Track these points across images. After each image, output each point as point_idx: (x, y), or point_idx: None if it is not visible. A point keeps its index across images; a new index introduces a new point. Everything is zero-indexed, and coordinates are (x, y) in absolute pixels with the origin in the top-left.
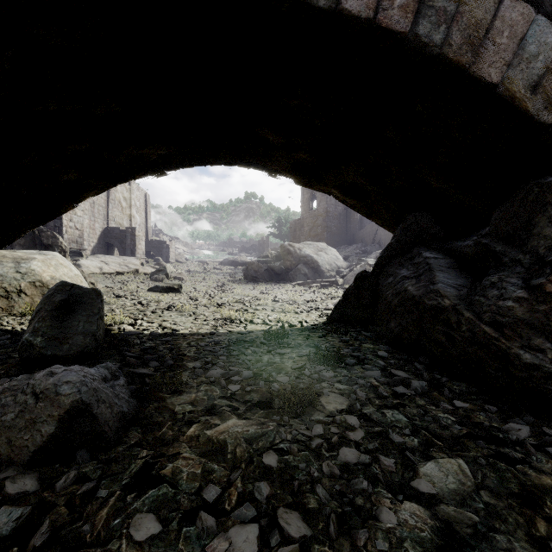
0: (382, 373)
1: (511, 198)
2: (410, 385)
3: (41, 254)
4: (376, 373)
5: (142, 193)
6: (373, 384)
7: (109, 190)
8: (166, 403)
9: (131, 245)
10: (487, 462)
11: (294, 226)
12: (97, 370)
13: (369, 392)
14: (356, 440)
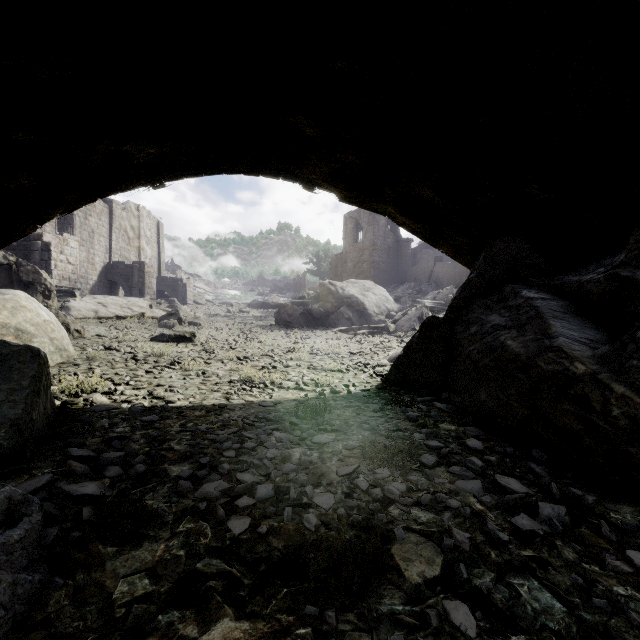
0: (483, 483)
1: None
2: (539, 513)
3: None
4: (474, 483)
5: (154, 221)
6: (475, 508)
7: (112, 216)
8: (104, 571)
9: (139, 283)
10: None
11: (335, 261)
12: None
13: (472, 529)
14: None
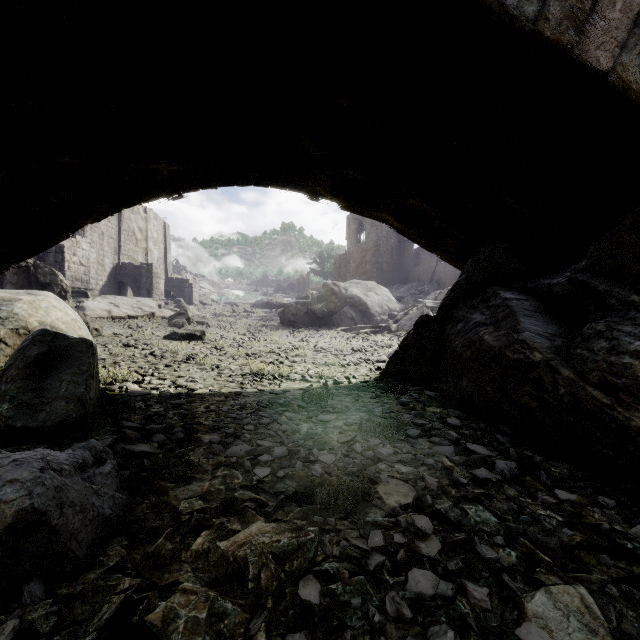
0: (455, 449)
1: (617, 224)
2: (495, 467)
3: (30, 294)
4: (448, 448)
5: (161, 223)
6: (446, 464)
7: (121, 219)
8: (169, 496)
9: (147, 284)
10: (619, 591)
11: (339, 262)
12: (72, 453)
13: (441, 477)
14: (431, 555)
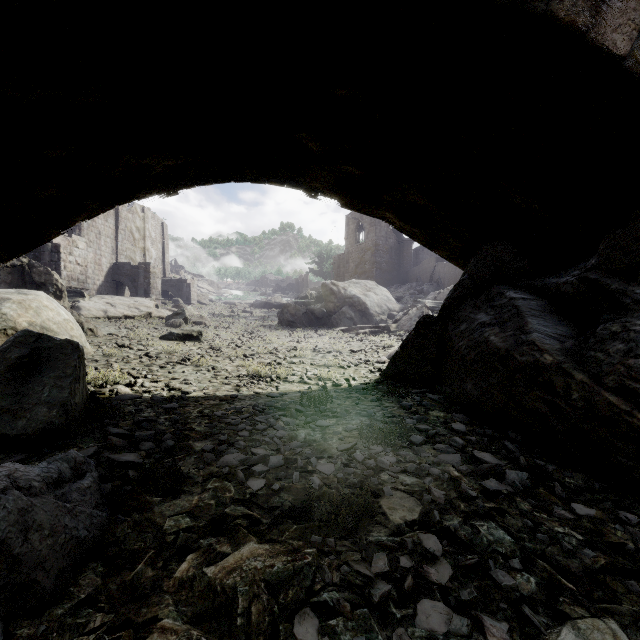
0: (462, 457)
1: (629, 219)
2: (505, 478)
3: (21, 293)
4: (454, 456)
5: (159, 222)
6: (452, 474)
7: (118, 218)
8: (153, 513)
9: (145, 283)
10: None
11: (338, 262)
12: (46, 467)
13: (448, 489)
14: (441, 583)
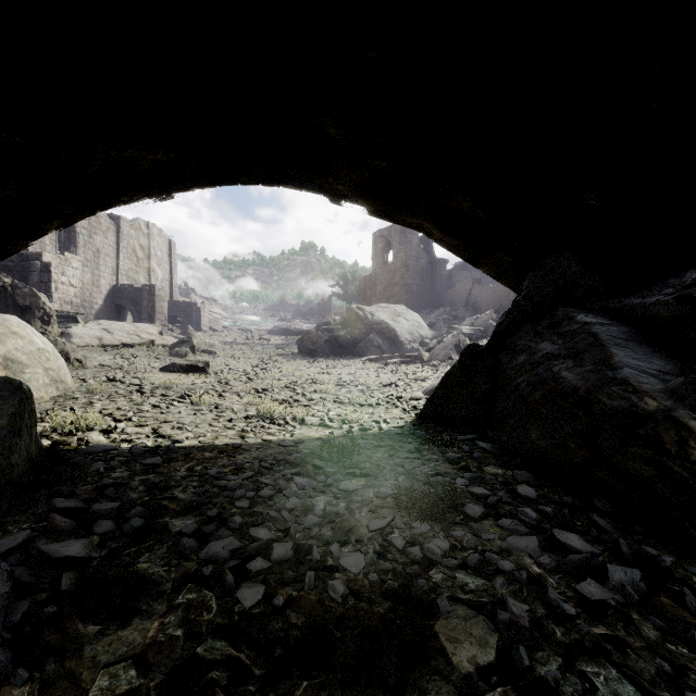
0: (539, 540)
1: None
2: (608, 578)
3: None
4: (529, 540)
5: (165, 240)
6: (531, 571)
7: (119, 234)
8: (82, 659)
9: (149, 308)
10: None
11: (364, 284)
12: None
13: (531, 599)
14: None
